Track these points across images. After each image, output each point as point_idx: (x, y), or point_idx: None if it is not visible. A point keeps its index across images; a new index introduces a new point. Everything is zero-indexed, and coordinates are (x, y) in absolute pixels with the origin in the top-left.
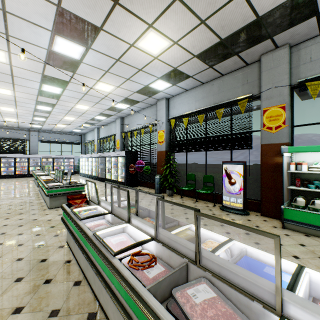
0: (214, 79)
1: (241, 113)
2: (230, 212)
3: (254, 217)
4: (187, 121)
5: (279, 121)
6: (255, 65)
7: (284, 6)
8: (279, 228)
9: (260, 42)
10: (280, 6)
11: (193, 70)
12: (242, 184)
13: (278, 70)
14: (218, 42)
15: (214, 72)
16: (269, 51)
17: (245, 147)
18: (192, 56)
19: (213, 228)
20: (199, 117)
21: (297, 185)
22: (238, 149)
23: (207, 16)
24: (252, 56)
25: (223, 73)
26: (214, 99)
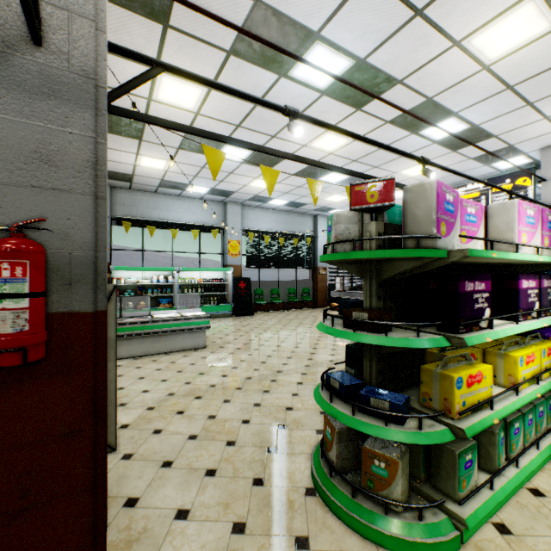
0: None
1: None
2: None
3: None
4: None
5: None
6: None
7: (118, 173)
8: None
9: None
10: (116, 172)
11: None
12: None
13: None
14: None
15: None
16: None
17: None
18: None
19: None
20: None
21: (118, 294)
22: None
23: None
24: None
25: None
26: None
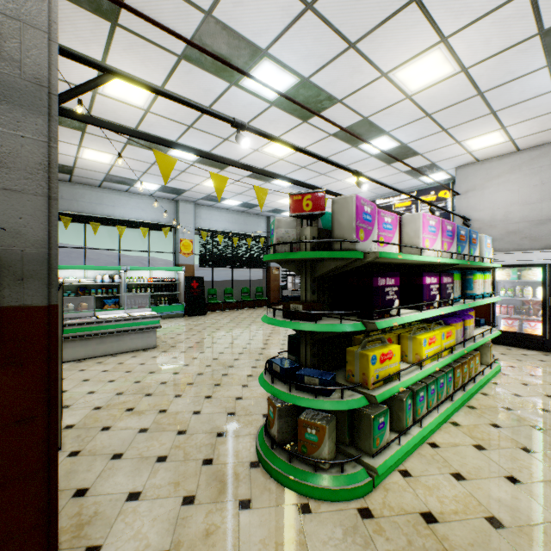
0: None
1: None
2: None
3: None
4: None
5: None
6: None
7: None
8: None
9: None
10: None
11: None
12: None
13: None
14: None
15: None
16: None
17: None
18: None
19: None
20: None
21: None
22: None
23: None
24: None
25: None
26: None
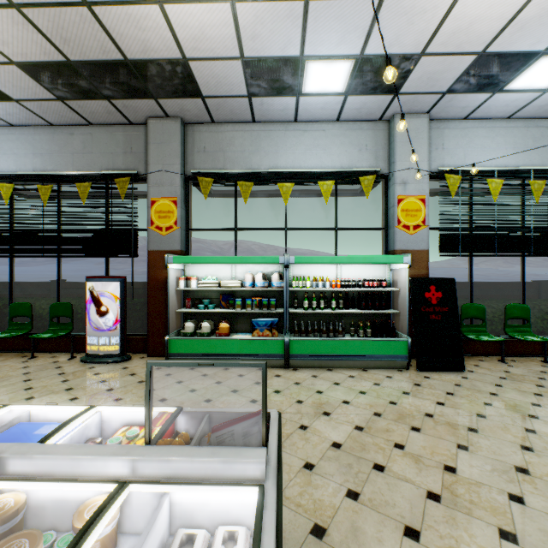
0: (75, 125)
1: (122, 197)
2: (99, 363)
3: (136, 362)
4: (12, 191)
5: (171, 219)
6: (143, 128)
7: (160, 64)
8: (165, 368)
9: (142, 98)
10: (155, 62)
11: (17, 88)
12: (119, 312)
13: (169, 148)
14: (64, 62)
15: (71, 112)
16: (159, 116)
17: (128, 254)
18: (6, 60)
19: (47, 400)
20: (41, 188)
21: (188, 306)
22: (118, 256)
23: (23, 1)
24: (135, 113)
25: (92, 121)
26: (76, 162)
